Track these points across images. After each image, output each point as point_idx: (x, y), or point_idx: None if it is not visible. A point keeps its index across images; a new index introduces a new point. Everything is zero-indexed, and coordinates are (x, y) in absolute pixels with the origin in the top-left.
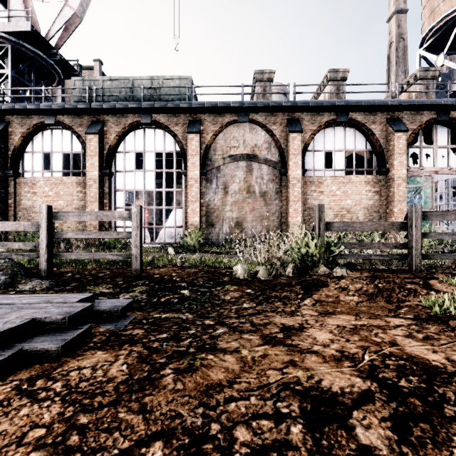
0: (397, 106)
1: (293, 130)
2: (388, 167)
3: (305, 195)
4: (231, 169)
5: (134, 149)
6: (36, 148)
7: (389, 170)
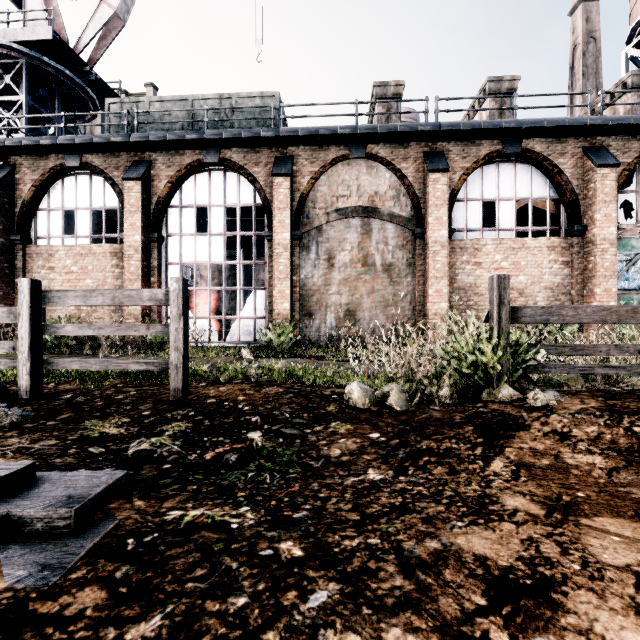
0: (602, 127)
1: (434, 168)
2: (586, 224)
3: (452, 269)
4: (338, 231)
5: (194, 203)
6: (54, 203)
7: (587, 228)
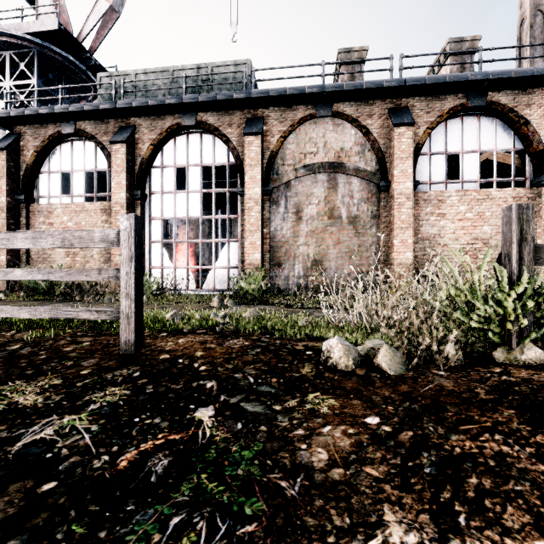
0: None
1: (399, 122)
2: None
3: (416, 220)
4: (306, 186)
5: (174, 163)
6: (53, 166)
7: None
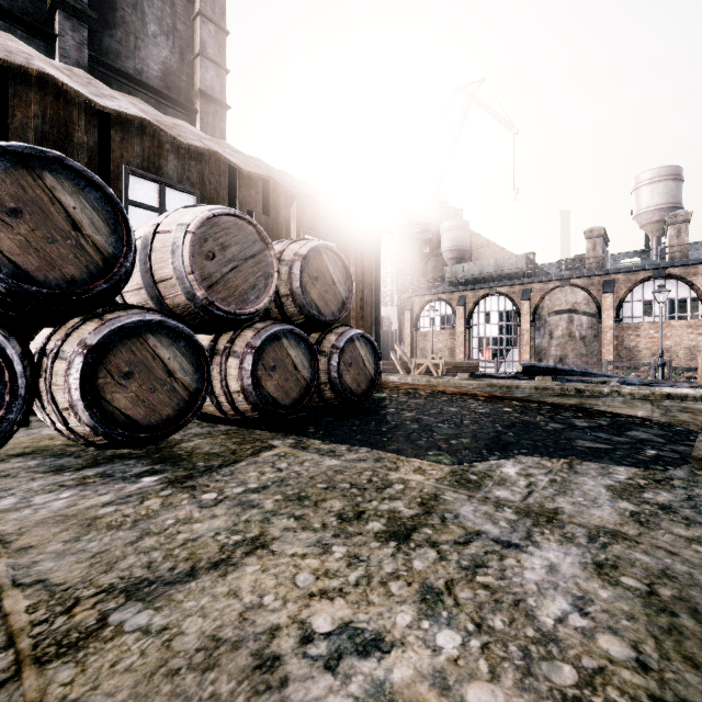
0: None
1: (605, 292)
2: None
3: (621, 338)
4: (555, 321)
5: (484, 311)
6: (426, 314)
7: None
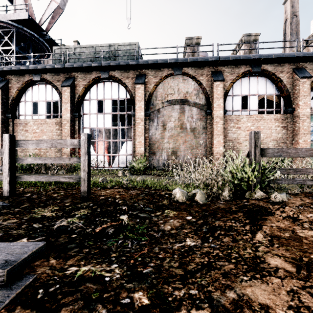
0: (302, 58)
1: (216, 79)
2: (294, 107)
3: (226, 130)
4: (168, 111)
5: (96, 98)
6: (28, 98)
7: (295, 109)
